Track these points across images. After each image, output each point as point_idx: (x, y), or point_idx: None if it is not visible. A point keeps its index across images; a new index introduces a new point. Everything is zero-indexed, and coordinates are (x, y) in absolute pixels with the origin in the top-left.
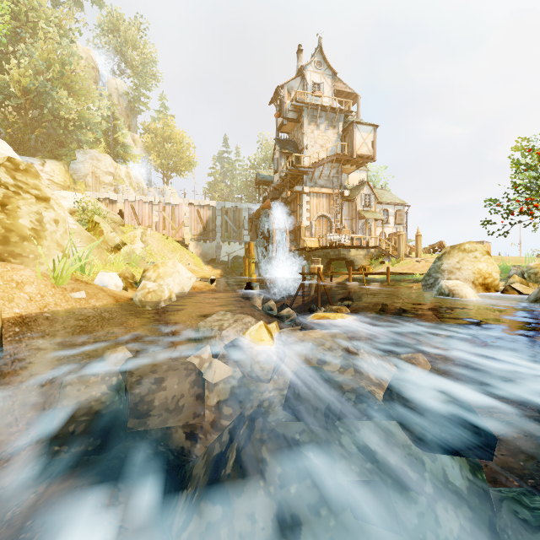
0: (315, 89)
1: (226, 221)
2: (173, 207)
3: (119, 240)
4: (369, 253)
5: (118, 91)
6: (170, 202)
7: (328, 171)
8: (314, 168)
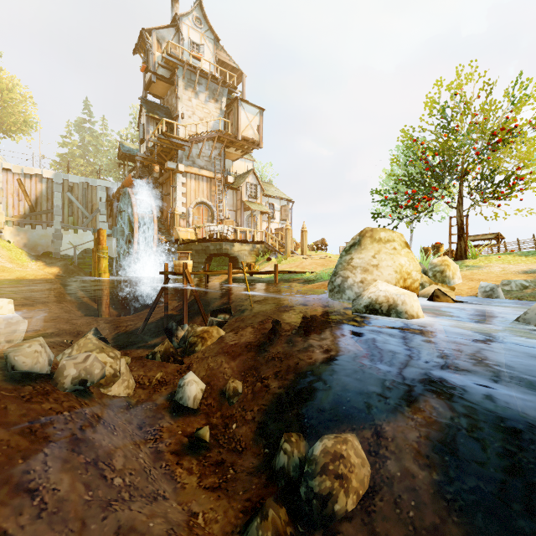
0: (193, 50)
1: (71, 201)
2: None
3: None
4: (255, 249)
5: None
6: None
7: (209, 151)
8: (191, 143)
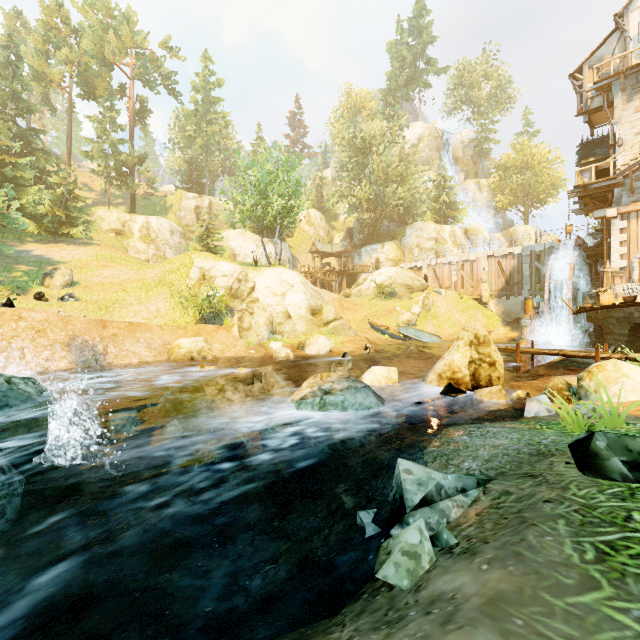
0: None
1: (537, 269)
2: (471, 263)
3: (332, 318)
4: None
5: (463, 143)
6: (467, 259)
7: None
8: (634, 171)
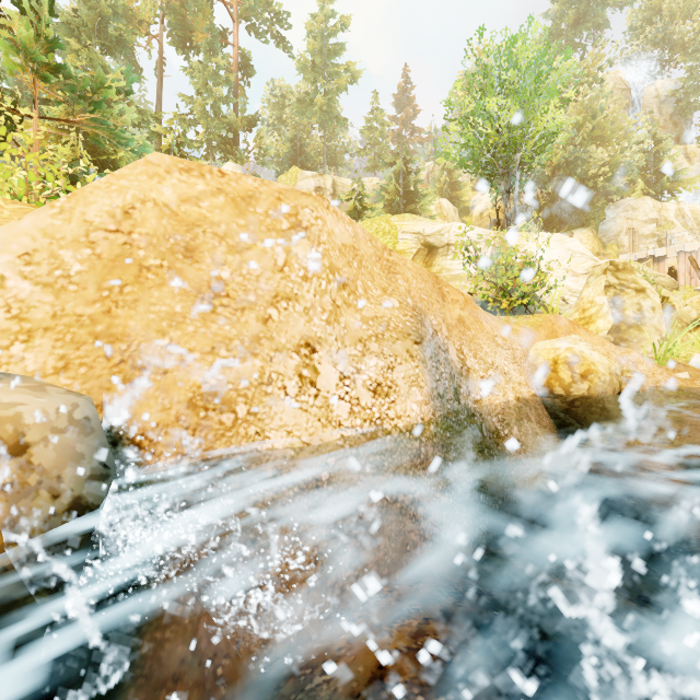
0: None
1: None
2: None
3: (695, 315)
4: None
5: (658, 98)
6: None
7: None
8: None
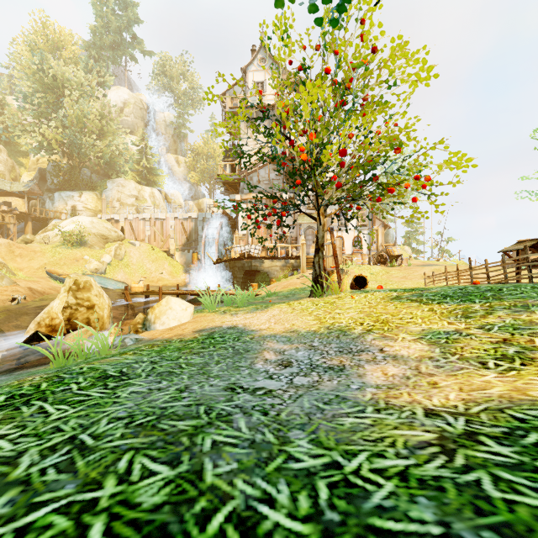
0: (258, 89)
1: None
2: (161, 221)
3: None
4: (288, 264)
5: (166, 122)
6: (159, 218)
7: (270, 174)
8: (249, 173)
